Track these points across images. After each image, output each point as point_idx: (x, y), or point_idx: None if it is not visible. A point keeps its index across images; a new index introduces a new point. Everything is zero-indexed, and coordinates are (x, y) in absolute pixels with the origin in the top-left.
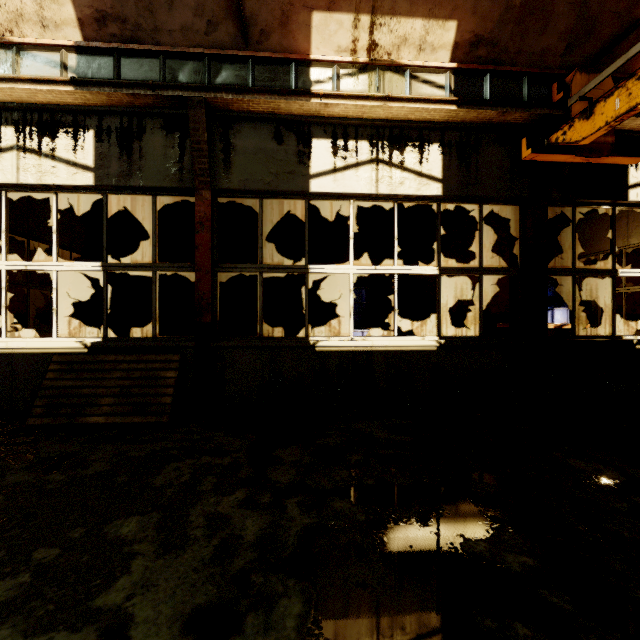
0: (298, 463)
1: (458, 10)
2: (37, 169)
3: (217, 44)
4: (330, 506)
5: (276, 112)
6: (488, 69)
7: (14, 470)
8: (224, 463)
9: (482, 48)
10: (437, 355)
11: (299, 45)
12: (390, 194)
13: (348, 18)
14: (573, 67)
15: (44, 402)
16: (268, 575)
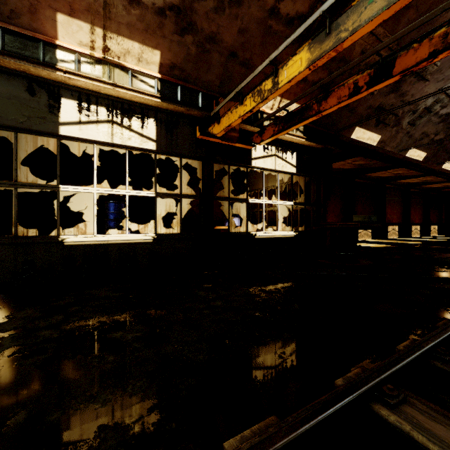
0: (27, 317)
1: (160, 45)
2: None
3: None
4: (37, 334)
5: (28, 72)
6: (179, 84)
7: None
8: None
9: (177, 71)
10: (153, 245)
11: (47, 31)
12: (122, 144)
13: (86, 26)
14: (225, 94)
15: None
16: None
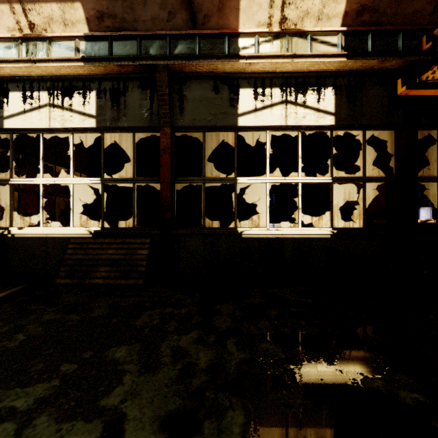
0: (232, 315)
1: None
2: (61, 118)
3: (175, 27)
4: (258, 346)
5: (215, 71)
6: (371, 29)
7: (48, 311)
8: (181, 313)
9: (366, 14)
10: (331, 241)
11: (231, 23)
12: (295, 125)
13: (266, 1)
14: None
15: (65, 269)
16: (217, 393)
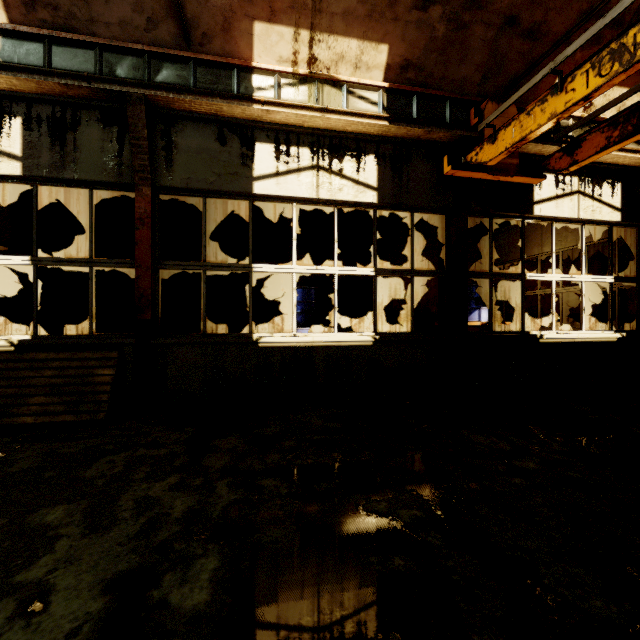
0: (234, 450)
1: (389, 35)
2: None
3: (158, 42)
4: (257, 484)
5: (219, 114)
6: (416, 91)
7: None
8: (160, 454)
9: (411, 71)
10: (373, 349)
11: (242, 51)
12: (330, 199)
13: (289, 31)
14: (488, 96)
15: None
16: (190, 542)
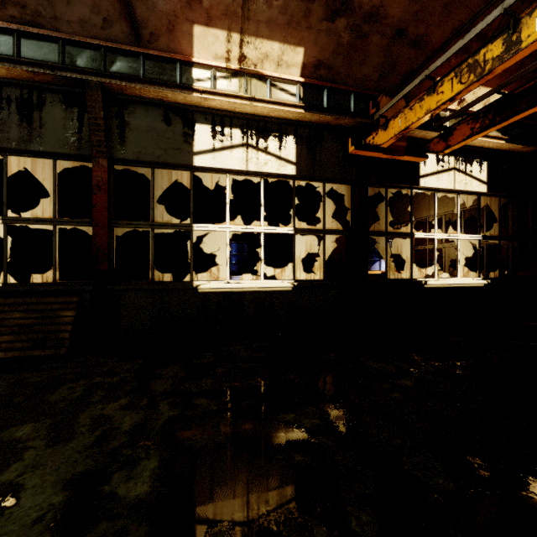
0: (175, 377)
1: (304, 40)
2: None
3: (112, 38)
4: (193, 403)
5: (165, 100)
6: (326, 86)
7: None
8: (113, 381)
9: (322, 70)
10: (292, 294)
11: (183, 49)
12: (257, 171)
13: (222, 34)
14: (384, 91)
15: None
16: (136, 449)
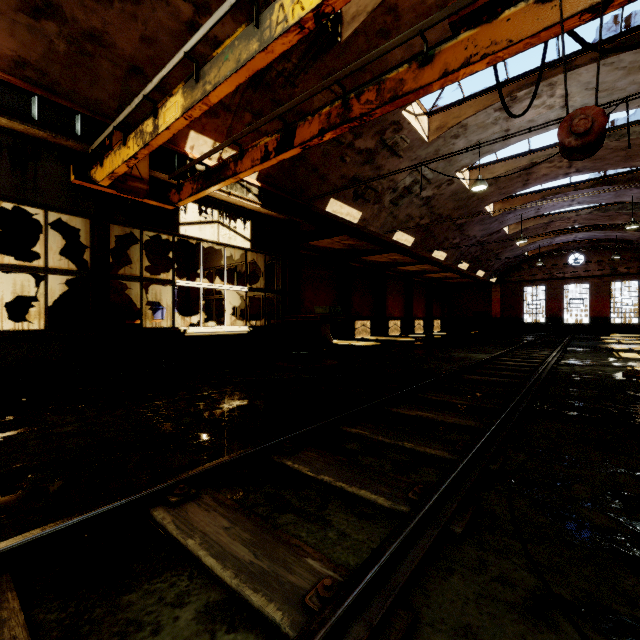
0: None
1: None
2: None
3: None
4: None
5: None
6: (35, 93)
7: None
8: None
9: (31, 71)
10: None
11: None
12: None
13: None
14: (129, 124)
15: None
16: None
